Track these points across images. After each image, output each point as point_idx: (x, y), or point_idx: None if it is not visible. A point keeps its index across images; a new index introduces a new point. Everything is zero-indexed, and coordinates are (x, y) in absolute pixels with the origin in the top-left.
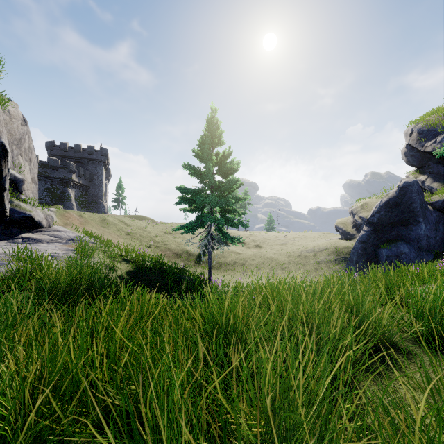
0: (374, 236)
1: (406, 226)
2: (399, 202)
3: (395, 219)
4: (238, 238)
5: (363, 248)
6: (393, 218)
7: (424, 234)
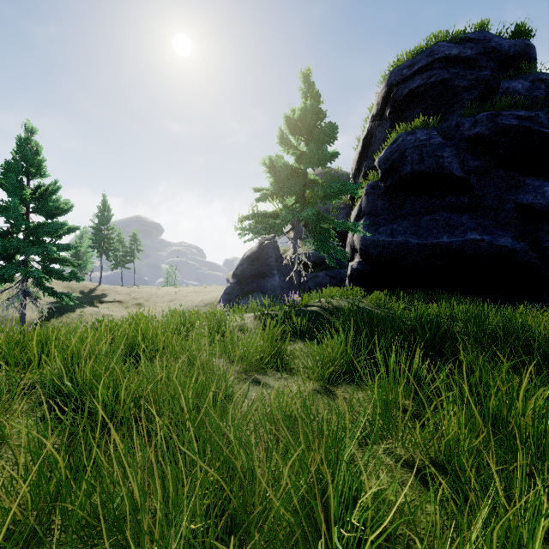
0: (238, 287)
1: (264, 278)
2: (259, 257)
3: (256, 272)
4: (67, 295)
5: (228, 300)
6: (254, 271)
7: (278, 285)
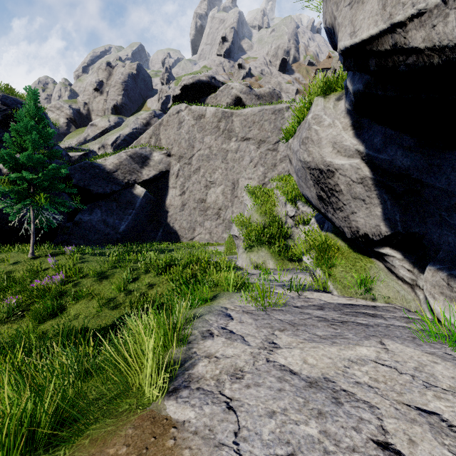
0: None
1: None
2: None
3: None
4: None
5: None
6: None
7: None
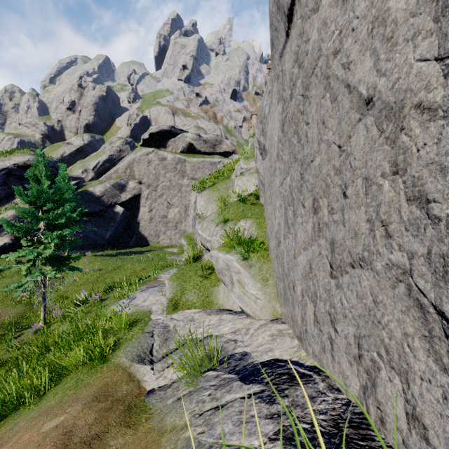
0: None
1: None
2: None
3: None
4: None
5: None
6: None
7: None
